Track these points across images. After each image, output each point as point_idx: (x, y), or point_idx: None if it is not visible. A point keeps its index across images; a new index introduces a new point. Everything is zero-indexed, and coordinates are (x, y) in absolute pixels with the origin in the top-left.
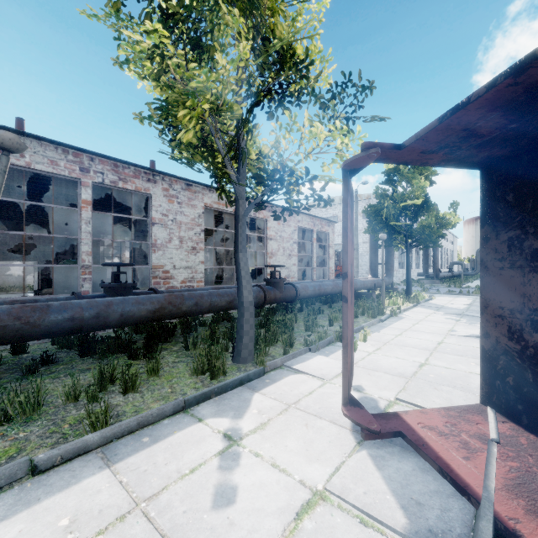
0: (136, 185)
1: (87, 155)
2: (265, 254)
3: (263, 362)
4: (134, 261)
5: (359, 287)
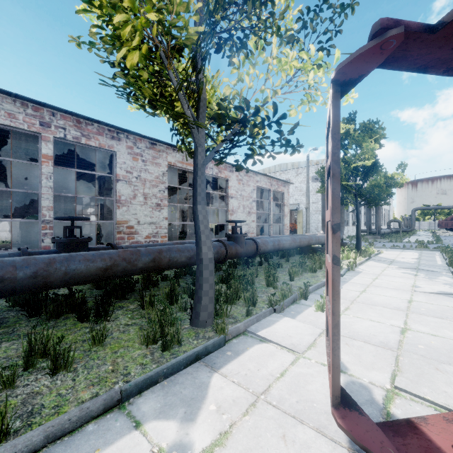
0: (100, 142)
1: (47, 109)
2: (226, 211)
3: (224, 330)
4: (103, 217)
5: (314, 242)
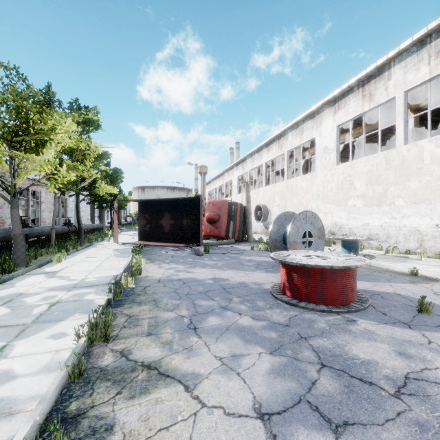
0: None
1: None
2: (39, 210)
3: (93, 242)
4: None
5: (92, 227)
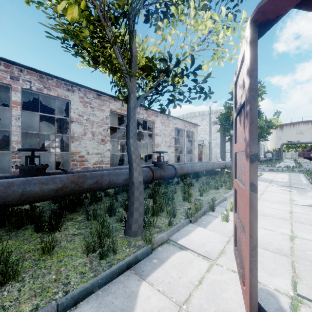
0: (58, 92)
1: (16, 67)
2: (153, 145)
3: (151, 241)
4: (62, 149)
5: (216, 167)
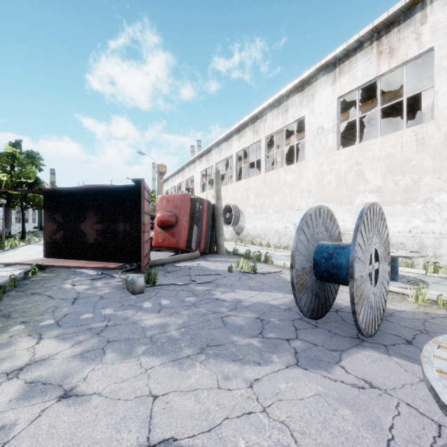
0: None
1: None
2: None
3: None
4: None
5: None
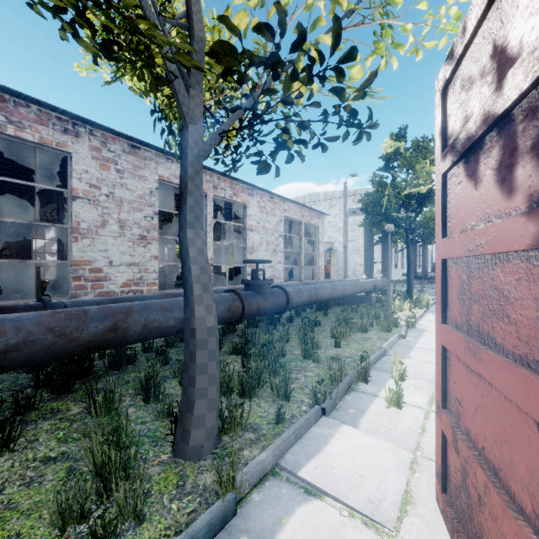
0: (42, 135)
1: None
2: (244, 248)
3: (233, 483)
4: (62, 255)
5: (359, 289)
